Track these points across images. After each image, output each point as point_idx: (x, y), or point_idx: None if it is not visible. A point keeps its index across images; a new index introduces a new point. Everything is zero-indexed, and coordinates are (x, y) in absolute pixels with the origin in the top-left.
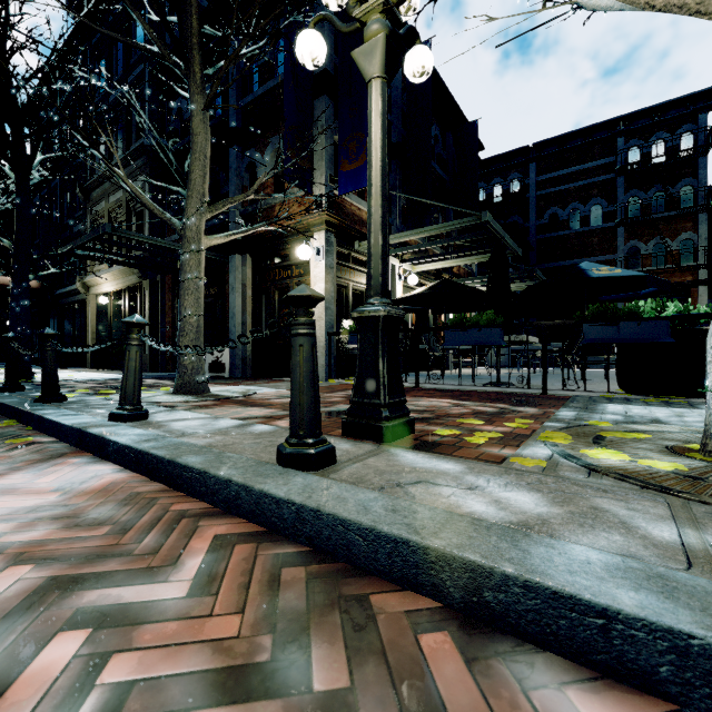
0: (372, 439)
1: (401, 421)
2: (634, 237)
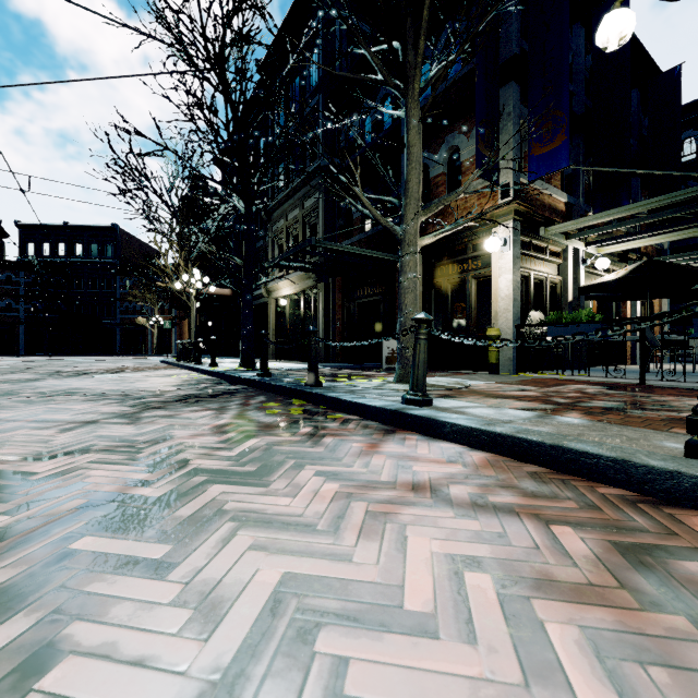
0: None
1: None
2: None
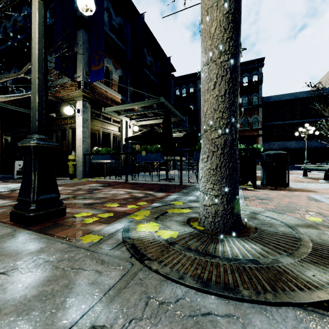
0: (23, 224)
1: (48, 210)
2: None
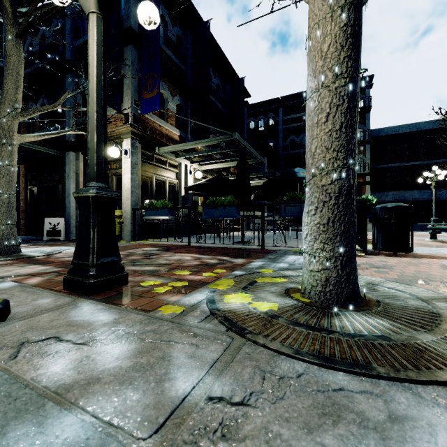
0: (81, 293)
1: (109, 276)
2: None
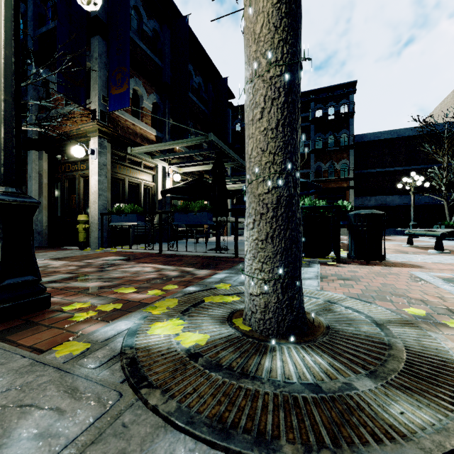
0: None
1: (19, 301)
2: (319, 160)
